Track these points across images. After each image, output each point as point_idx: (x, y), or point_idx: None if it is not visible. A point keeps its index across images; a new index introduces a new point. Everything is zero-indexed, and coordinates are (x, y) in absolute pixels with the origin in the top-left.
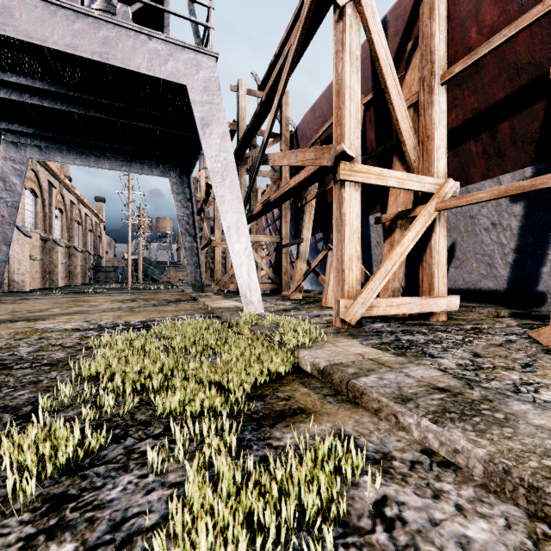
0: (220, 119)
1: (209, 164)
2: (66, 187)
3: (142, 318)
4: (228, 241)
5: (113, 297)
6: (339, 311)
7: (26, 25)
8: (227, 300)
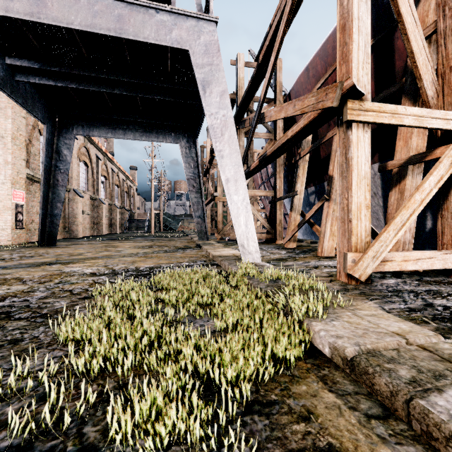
0: (220, 78)
1: (209, 121)
2: (109, 159)
3: (151, 264)
4: (226, 193)
5: (136, 243)
6: (346, 265)
7: (56, 12)
8: (227, 248)
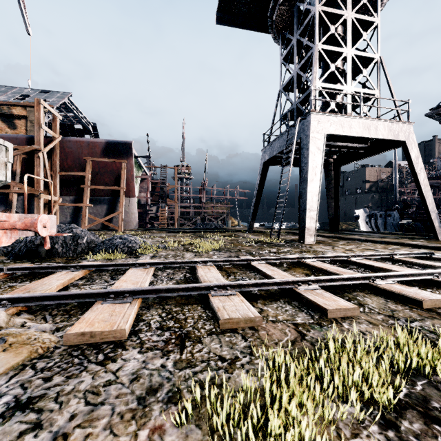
0: None
1: None
2: None
3: None
4: None
5: None
6: None
7: None
8: None
